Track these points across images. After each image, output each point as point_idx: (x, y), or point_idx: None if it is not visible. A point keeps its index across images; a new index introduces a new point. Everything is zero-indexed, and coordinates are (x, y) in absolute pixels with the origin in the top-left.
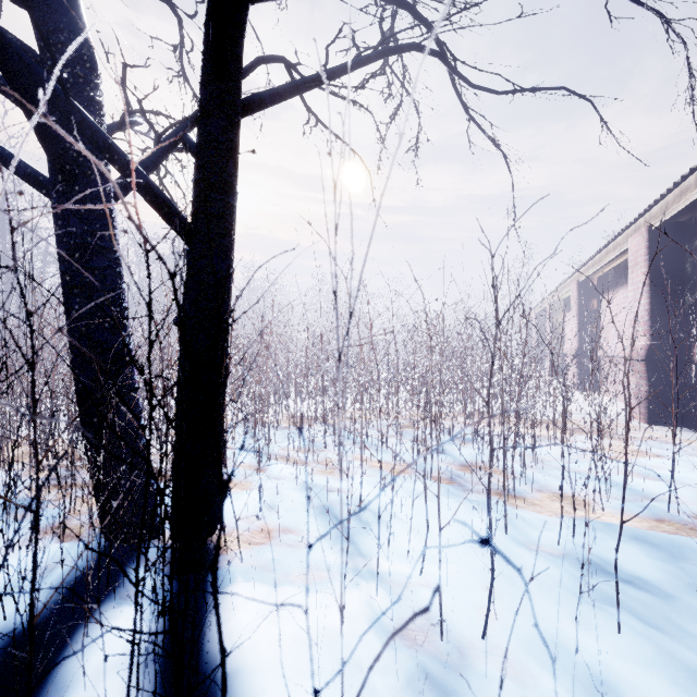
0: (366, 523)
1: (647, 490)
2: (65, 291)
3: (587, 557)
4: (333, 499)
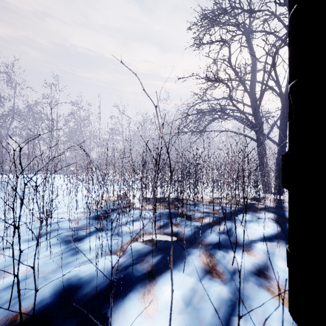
0: None
1: None
2: (258, 155)
3: None
4: None
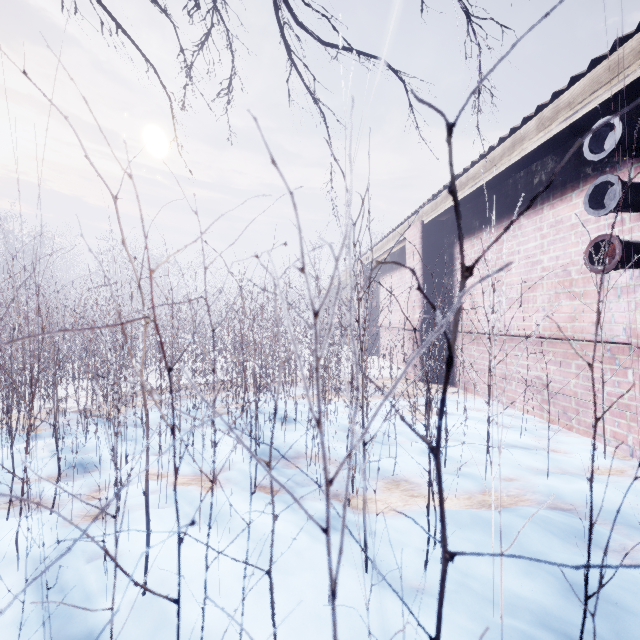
0: (153, 639)
1: (457, 456)
2: None
3: (460, 582)
4: (94, 584)
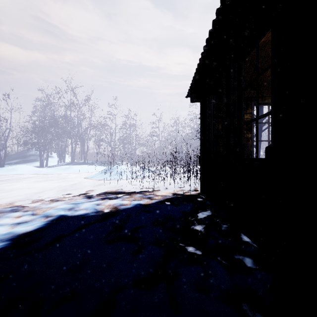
0: None
1: None
2: None
3: None
4: None
